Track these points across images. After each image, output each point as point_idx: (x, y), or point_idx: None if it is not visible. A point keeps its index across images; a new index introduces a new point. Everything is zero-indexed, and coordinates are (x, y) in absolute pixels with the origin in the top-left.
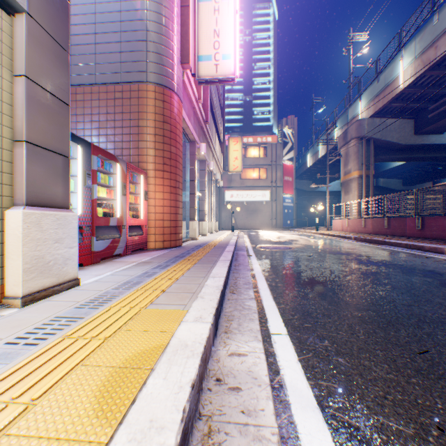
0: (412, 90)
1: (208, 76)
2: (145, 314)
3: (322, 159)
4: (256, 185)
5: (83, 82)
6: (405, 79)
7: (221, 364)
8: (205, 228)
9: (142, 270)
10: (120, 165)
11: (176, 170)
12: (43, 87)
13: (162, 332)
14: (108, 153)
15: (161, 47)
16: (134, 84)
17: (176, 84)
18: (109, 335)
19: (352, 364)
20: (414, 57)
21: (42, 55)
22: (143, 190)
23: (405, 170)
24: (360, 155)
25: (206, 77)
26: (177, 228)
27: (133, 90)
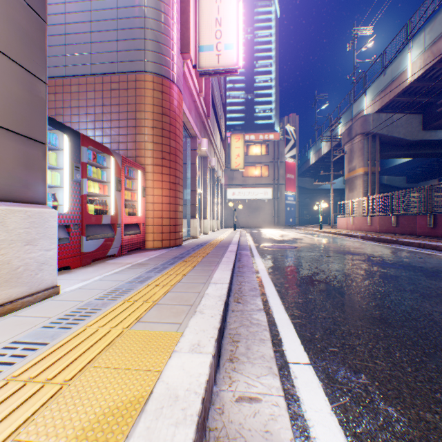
0: (421, 84)
1: (210, 67)
2: (127, 339)
3: (325, 157)
4: (258, 182)
5: (78, 73)
6: (413, 71)
7: (226, 417)
8: (206, 227)
9: (135, 274)
10: (115, 158)
11: (176, 165)
12: (10, 57)
13: (144, 370)
14: (100, 145)
15: (159, 34)
16: (132, 74)
17: (176, 75)
18: (71, 377)
19: (409, 419)
20: (423, 49)
21: (8, 18)
22: (141, 186)
23: (409, 167)
24: (365, 152)
25: (207, 68)
26: (177, 227)
27: (130, 81)
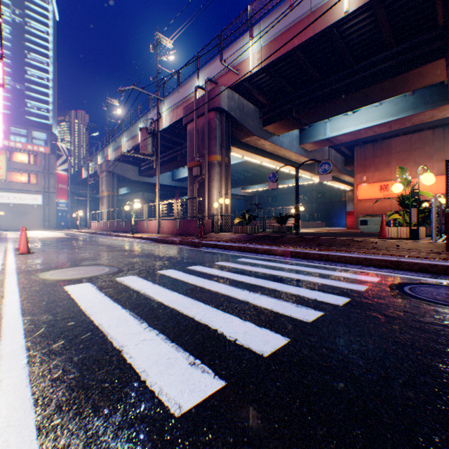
0: (130, 155)
1: None
2: None
3: (94, 175)
4: (28, 188)
5: None
6: (125, 149)
7: None
8: None
9: None
10: None
11: None
12: None
13: None
14: None
15: None
16: None
17: None
18: None
19: None
20: (127, 141)
21: None
22: None
23: None
24: (110, 182)
25: None
26: None
27: None
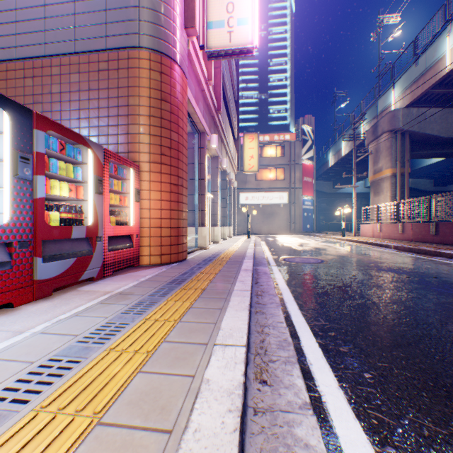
0: None
1: (220, 46)
2: None
3: (345, 158)
4: (273, 186)
5: (60, 51)
6: (452, 58)
7: None
8: (217, 235)
9: (103, 318)
10: (93, 151)
11: (178, 163)
12: None
13: None
14: (68, 130)
15: (158, 1)
16: (123, 51)
17: (178, 53)
18: None
19: None
20: None
21: None
22: (133, 188)
23: (438, 169)
24: (394, 151)
25: (217, 47)
26: (179, 238)
27: (121, 59)
